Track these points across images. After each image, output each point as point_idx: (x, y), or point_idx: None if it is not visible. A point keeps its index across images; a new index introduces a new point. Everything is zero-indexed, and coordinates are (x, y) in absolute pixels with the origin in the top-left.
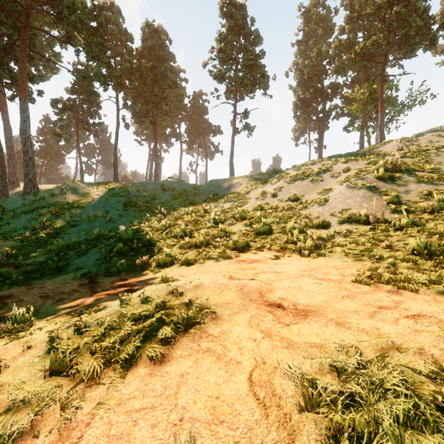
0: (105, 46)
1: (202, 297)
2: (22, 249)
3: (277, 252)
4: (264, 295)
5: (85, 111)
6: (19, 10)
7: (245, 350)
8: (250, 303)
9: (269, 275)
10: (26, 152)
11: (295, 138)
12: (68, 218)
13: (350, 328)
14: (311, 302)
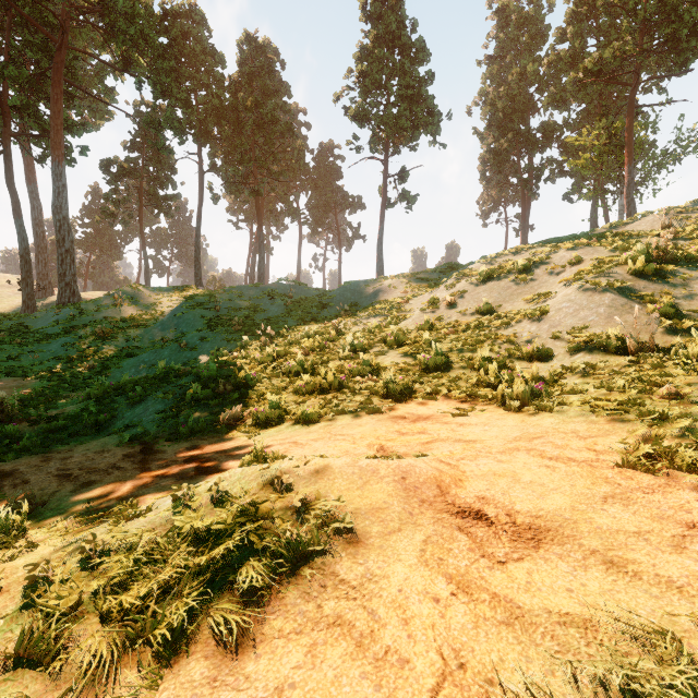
0: (182, 73)
1: (329, 494)
2: (48, 392)
3: (460, 401)
4: (447, 490)
5: (152, 177)
6: (52, 22)
7: (416, 627)
8: (420, 508)
9: (451, 446)
10: (62, 241)
11: (483, 214)
12: (122, 344)
13: (640, 576)
14: (543, 509)
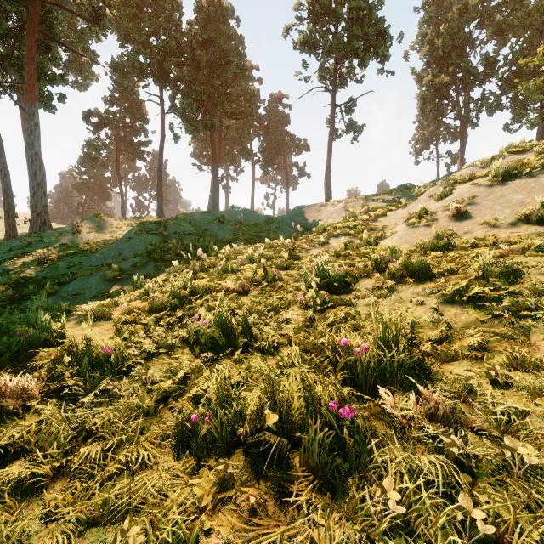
0: (142, 17)
1: None
2: None
3: None
4: None
5: (127, 126)
6: None
7: None
8: None
9: None
10: (33, 175)
11: (416, 152)
12: (62, 270)
13: None
14: None
